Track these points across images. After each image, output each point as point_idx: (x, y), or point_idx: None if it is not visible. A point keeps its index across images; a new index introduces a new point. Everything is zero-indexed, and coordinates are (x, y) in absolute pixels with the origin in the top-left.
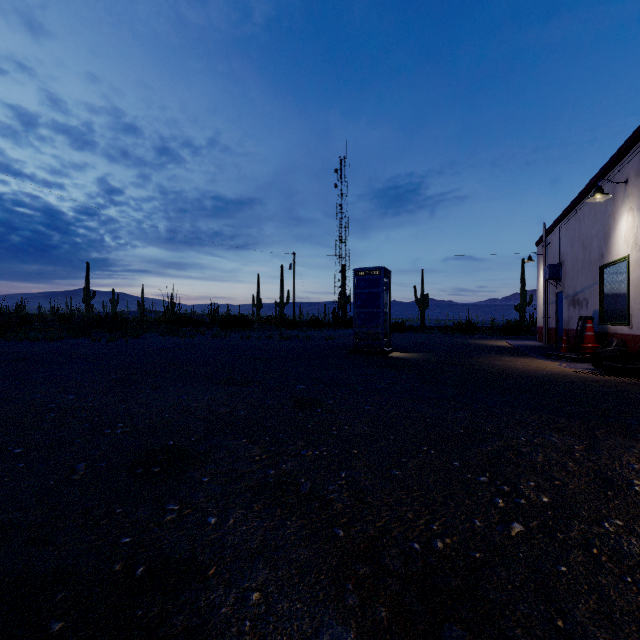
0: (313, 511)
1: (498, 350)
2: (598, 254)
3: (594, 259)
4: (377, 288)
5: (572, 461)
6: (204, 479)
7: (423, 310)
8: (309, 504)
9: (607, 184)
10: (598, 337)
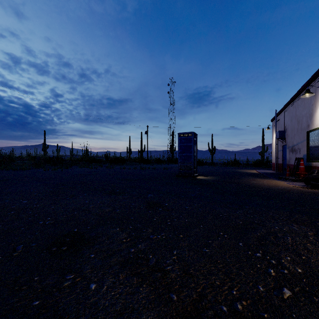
0: (157, 280)
1: (252, 175)
2: (306, 125)
3: (304, 127)
4: (190, 143)
5: (309, 242)
6: (91, 255)
7: (212, 154)
8: (154, 274)
9: (311, 88)
10: (306, 168)
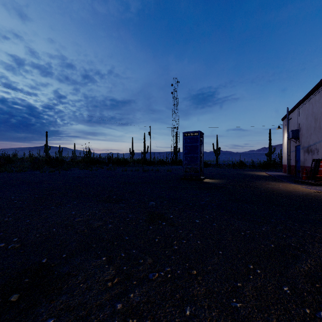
0: None
1: (264, 178)
2: None
3: None
4: (196, 143)
5: None
6: (49, 320)
7: (217, 156)
8: None
9: None
10: None
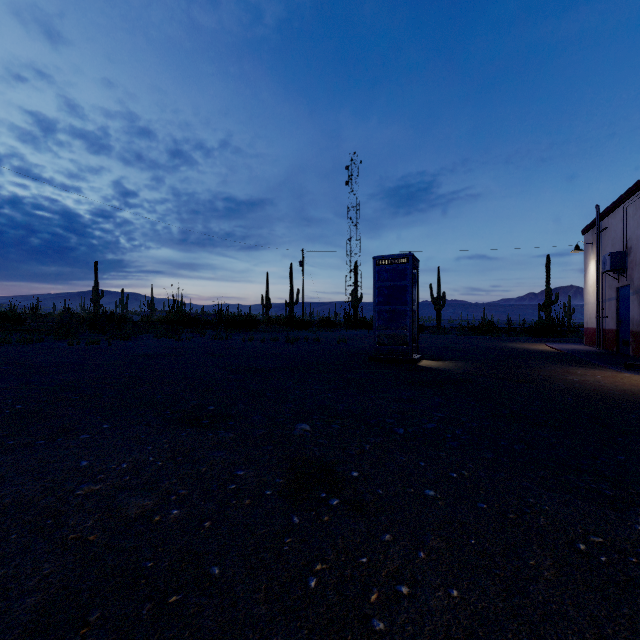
0: None
1: (550, 357)
2: None
3: None
4: (403, 280)
5: None
6: None
7: (439, 309)
8: None
9: None
10: None
